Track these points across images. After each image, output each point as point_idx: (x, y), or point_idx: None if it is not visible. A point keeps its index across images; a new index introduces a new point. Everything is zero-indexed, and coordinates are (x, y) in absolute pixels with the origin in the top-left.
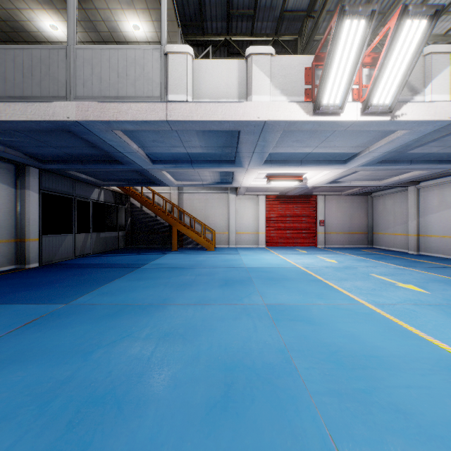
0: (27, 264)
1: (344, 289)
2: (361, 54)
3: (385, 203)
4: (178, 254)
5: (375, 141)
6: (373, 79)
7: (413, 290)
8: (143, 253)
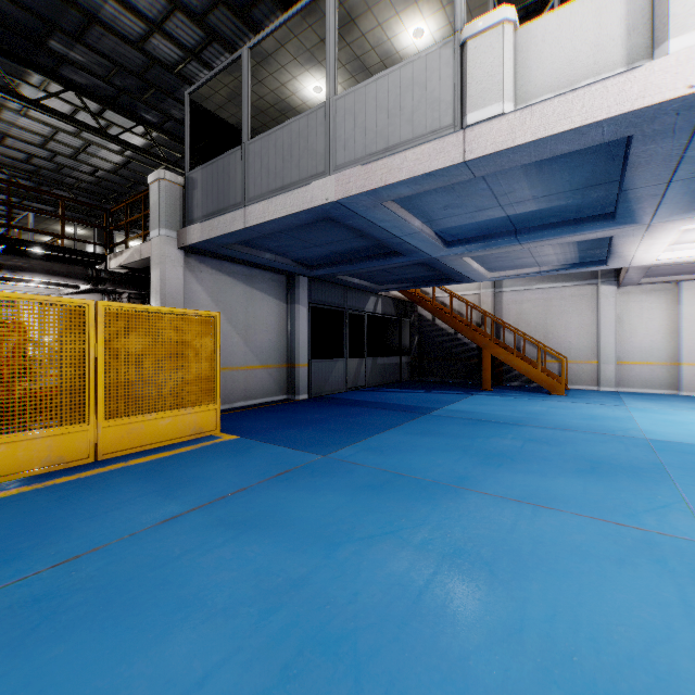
0: (296, 395)
1: None
2: None
3: None
4: (492, 396)
5: None
6: None
7: None
8: (434, 390)
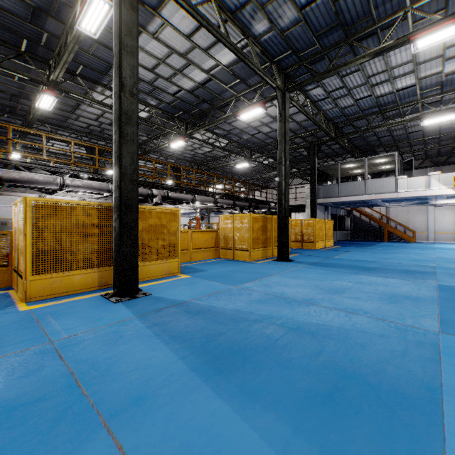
0: None
1: None
2: None
3: None
4: (389, 243)
5: None
6: None
7: None
8: (367, 242)
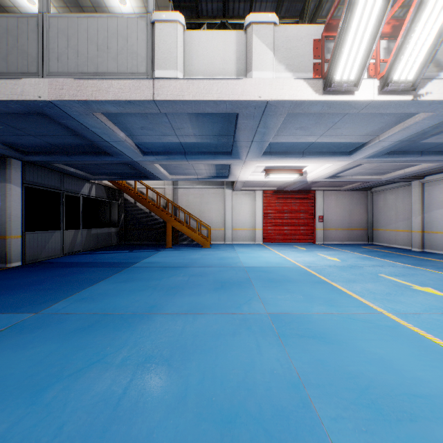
0: (8, 263)
1: (356, 294)
2: (384, 16)
3: (386, 198)
4: (172, 251)
5: (387, 129)
6: (395, 50)
7: (433, 295)
8: (136, 250)
